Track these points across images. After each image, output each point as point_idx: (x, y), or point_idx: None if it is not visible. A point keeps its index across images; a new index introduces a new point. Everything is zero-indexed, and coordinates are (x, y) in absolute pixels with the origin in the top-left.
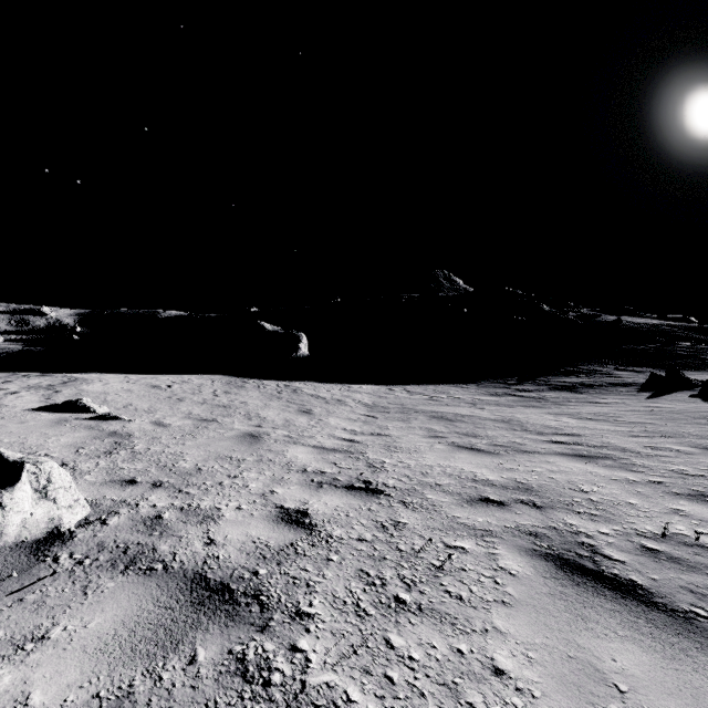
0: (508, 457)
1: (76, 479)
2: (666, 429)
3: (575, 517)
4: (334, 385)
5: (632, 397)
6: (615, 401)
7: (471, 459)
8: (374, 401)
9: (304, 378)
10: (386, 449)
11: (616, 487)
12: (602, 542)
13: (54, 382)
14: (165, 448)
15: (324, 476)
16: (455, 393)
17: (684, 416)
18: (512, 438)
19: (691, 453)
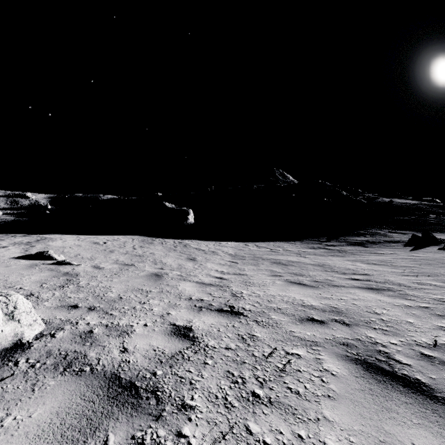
0: (324, 289)
1: (38, 305)
2: (425, 271)
3: (373, 331)
4: (210, 242)
5: (400, 250)
6: (390, 252)
7: (300, 291)
8: (235, 252)
9: (191, 238)
10: (244, 284)
11: (398, 310)
12: (393, 350)
13: (31, 240)
14: (99, 283)
15: (203, 302)
16: (287, 247)
17: (436, 262)
18: (326, 277)
19: (444, 286)
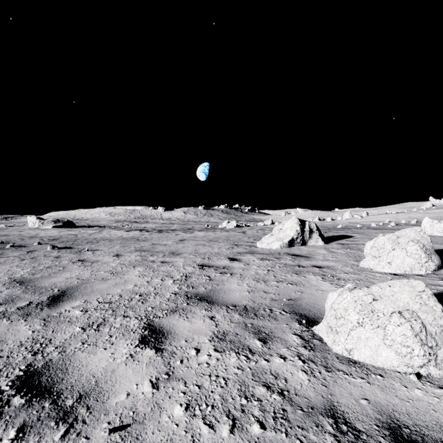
0: None
1: None
2: None
3: None
4: None
5: None
6: None
7: None
8: None
9: None
10: None
11: None
12: (10, 308)
13: None
14: None
15: None
16: None
17: None
18: None
19: None
